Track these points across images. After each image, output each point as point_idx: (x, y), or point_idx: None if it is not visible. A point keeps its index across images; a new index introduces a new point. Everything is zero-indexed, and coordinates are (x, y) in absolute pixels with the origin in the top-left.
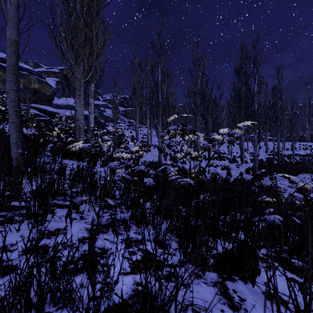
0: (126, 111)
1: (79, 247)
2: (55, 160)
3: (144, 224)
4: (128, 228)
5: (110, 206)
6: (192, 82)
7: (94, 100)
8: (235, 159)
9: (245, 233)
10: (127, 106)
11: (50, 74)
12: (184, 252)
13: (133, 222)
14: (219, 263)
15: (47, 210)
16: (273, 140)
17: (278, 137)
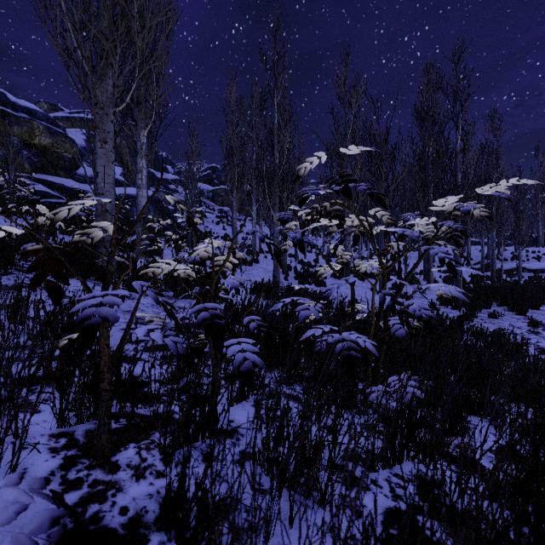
0: (216, 191)
1: None
2: None
3: None
4: None
5: (101, 446)
6: (337, 134)
7: (147, 162)
8: (415, 278)
9: None
10: (218, 184)
11: (76, 122)
12: None
13: (170, 544)
14: None
15: None
16: (476, 244)
17: (493, 237)
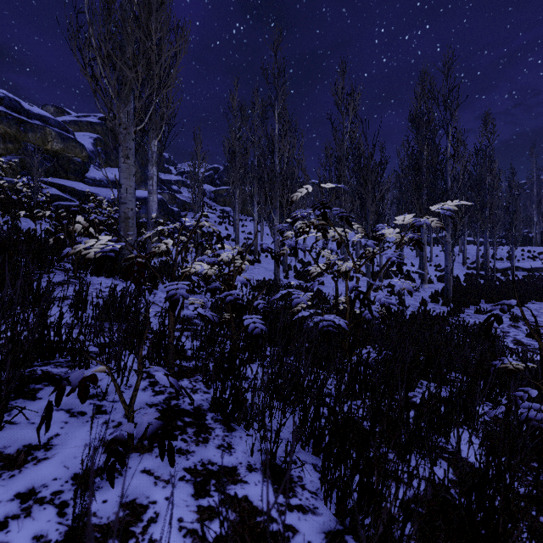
0: (218, 192)
1: (70, 503)
2: (77, 277)
3: (241, 421)
4: (206, 433)
5: None
6: (335, 139)
7: (157, 169)
8: (411, 276)
9: (499, 466)
10: (220, 184)
11: (83, 126)
12: (337, 504)
13: (218, 417)
14: (431, 542)
15: (2, 400)
16: (474, 243)
17: (486, 237)
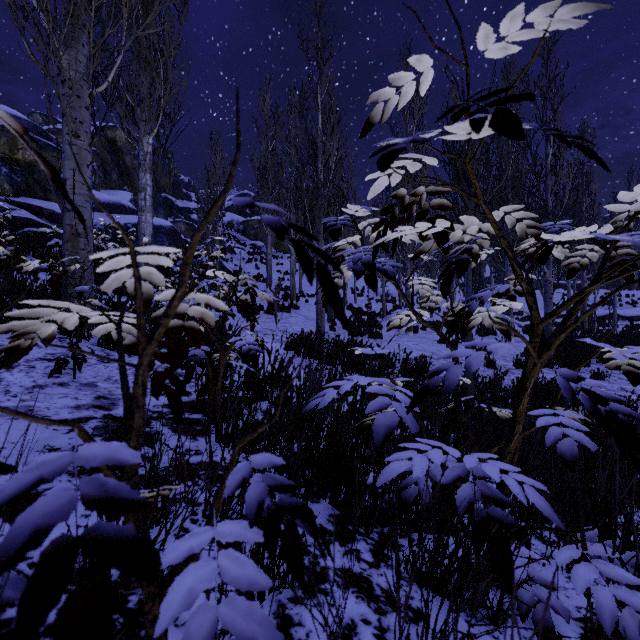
0: (248, 223)
1: None
2: None
3: None
4: None
5: None
6: None
7: (152, 178)
8: None
9: None
10: (251, 214)
11: None
12: None
13: None
14: None
15: None
16: (558, 286)
17: (583, 277)
